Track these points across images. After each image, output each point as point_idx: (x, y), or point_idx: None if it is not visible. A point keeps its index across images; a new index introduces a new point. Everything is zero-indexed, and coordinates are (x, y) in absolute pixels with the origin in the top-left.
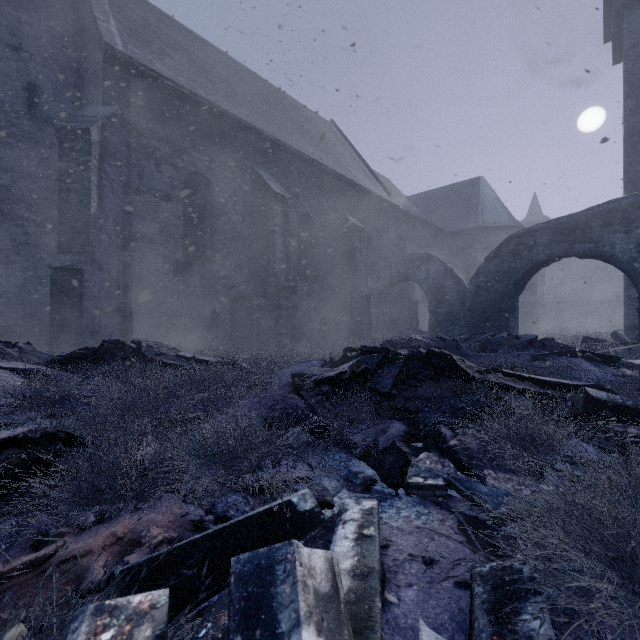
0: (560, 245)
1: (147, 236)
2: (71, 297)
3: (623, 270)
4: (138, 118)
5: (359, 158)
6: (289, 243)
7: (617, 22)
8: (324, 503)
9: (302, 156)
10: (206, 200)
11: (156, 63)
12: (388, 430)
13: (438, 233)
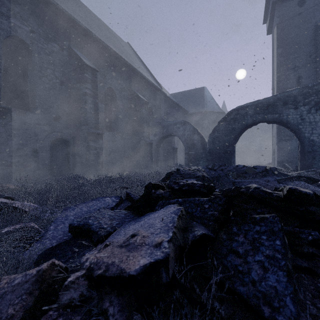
0: (260, 115)
1: None
2: None
3: (293, 129)
4: None
5: (144, 65)
6: (97, 103)
7: (272, 10)
8: None
9: (108, 48)
10: (28, 63)
11: None
12: None
13: (185, 113)
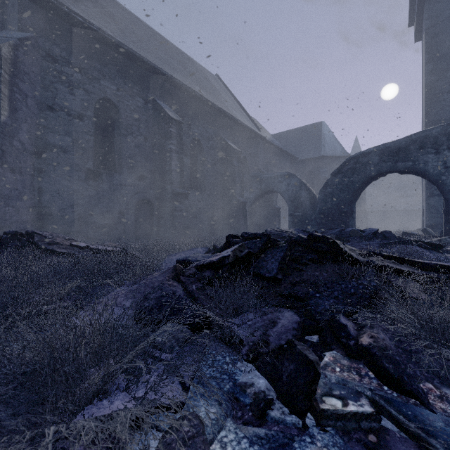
0: (387, 163)
1: (60, 147)
2: None
3: (434, 181)
4: (52, 47)
5: (237, 102)
6: (183, 159)
7: (419, 9)
8: None
9: (193, 93)
10: (114, 122)
11: (70, 5)
12: (278, 321)
13: (293, 160)
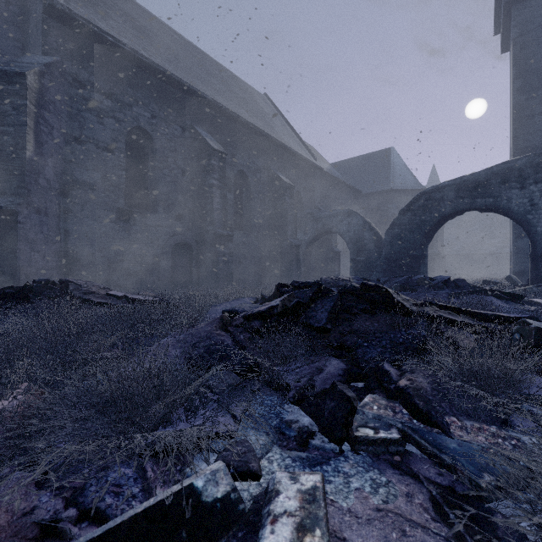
0: (464, 200)
1: (89, 184)
2: (4, 238)
3: (518, 221)
4: (79, 71)
5: (289, 127)
6: (226, 195)
7: (506, 15)
8: (247, 474)
9: (238, 118)
10: (148, 154)
11: (99, 22)
12: (325, 368)
13: (356, 194)
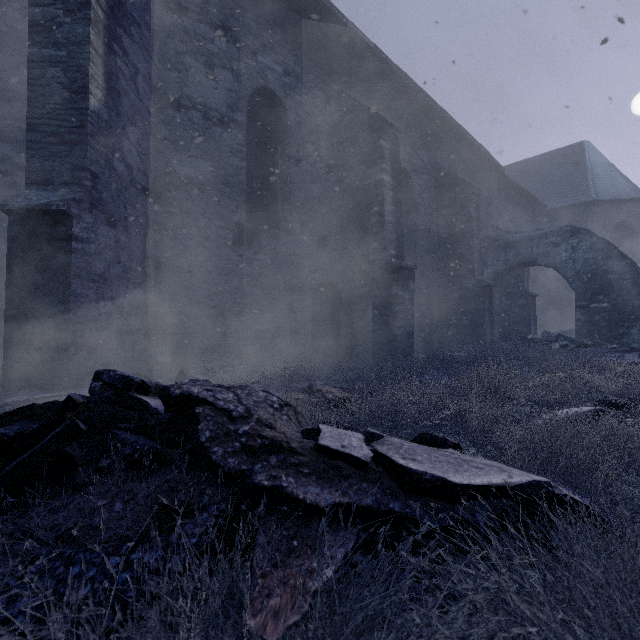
0: None
1: (192, 181)
2: (46, 272)
3: None
4: None
5: None
6: (400, 201)
7: None
8: None
9: (405, 81)
10: (276, 137)
11: None
12: None
13: (534, 211)
